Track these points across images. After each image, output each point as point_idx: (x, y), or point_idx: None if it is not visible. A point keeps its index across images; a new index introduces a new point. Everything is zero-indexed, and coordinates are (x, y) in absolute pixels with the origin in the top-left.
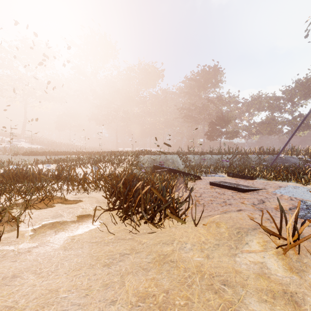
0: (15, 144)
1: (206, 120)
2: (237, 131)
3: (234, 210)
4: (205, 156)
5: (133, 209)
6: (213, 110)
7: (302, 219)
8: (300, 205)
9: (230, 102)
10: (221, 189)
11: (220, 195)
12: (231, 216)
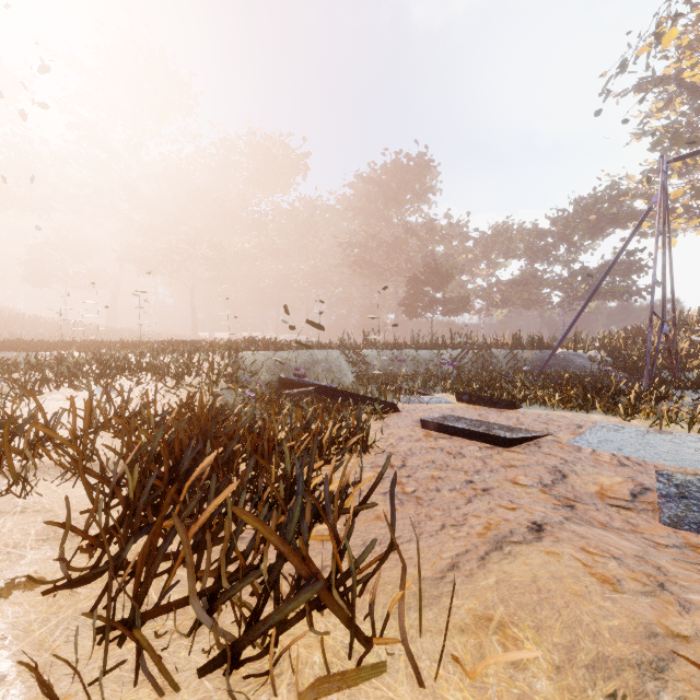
0: None
1: (402, 272)
2: (467, 298)
3: (523, 531)
4: (403, 353)
5: (137, 632)
6: (416, 252)
7: (681, 530)
8: (661, 487)
9: (450, 236)
10: (451, 439)
11: (454, 458)
12: (537, 578)
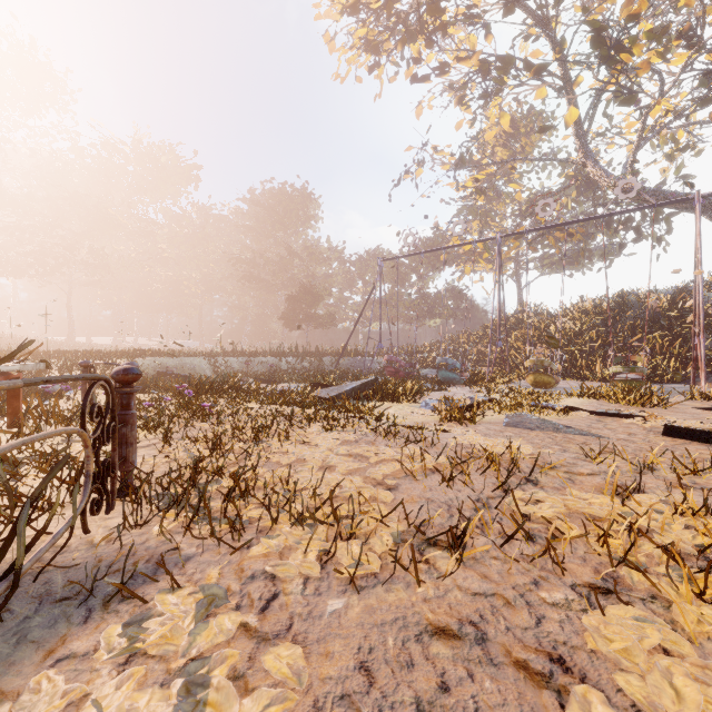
0: None
1: (288, 288)
2: (334, 315)
3: None
4: (256, 359)
5: None
6: (300, 271)
7: None
8: None
9: (329, 259)
10: None
11: None
12: None
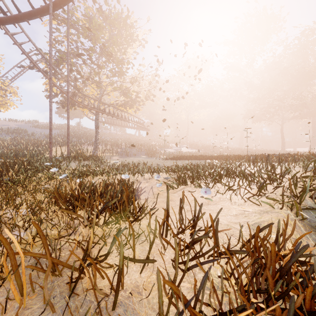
0: (179, 149)
1: None
2: None
3: None
4: None
5: None
6: None
7: None
8: None
9: None
10: None
11: None
12: None
